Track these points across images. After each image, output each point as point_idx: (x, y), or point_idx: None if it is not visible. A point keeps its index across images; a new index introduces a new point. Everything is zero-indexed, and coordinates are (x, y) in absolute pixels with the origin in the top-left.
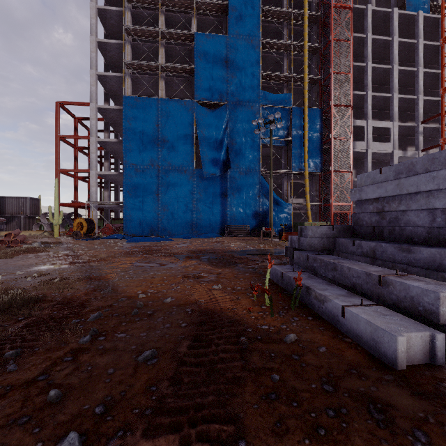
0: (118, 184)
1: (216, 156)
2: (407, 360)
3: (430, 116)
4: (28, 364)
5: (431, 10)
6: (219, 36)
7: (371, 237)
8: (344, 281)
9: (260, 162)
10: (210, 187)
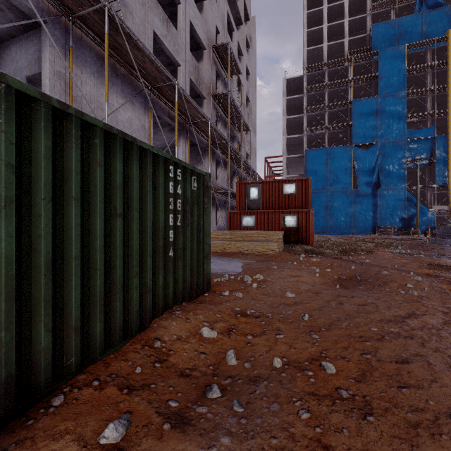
0: None
1: (369, 180)
2: None
3: None
4: None
5: None
6: (371, 98)
7: None
8: None
9: (405, 181)
10: (363, 201)
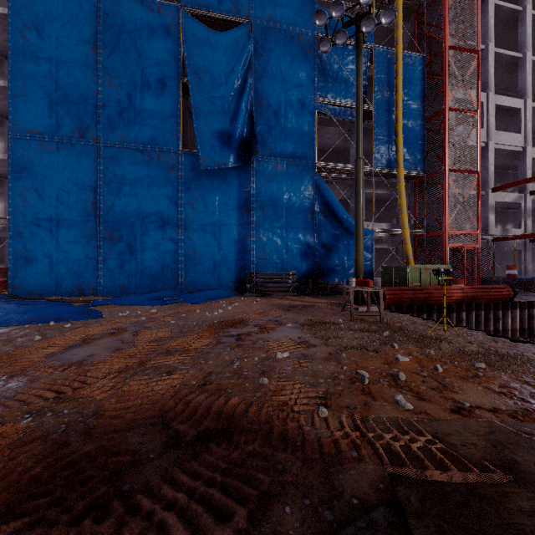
0: None
1: (227, 126)
2: None
3: None
4: None
5: None
6: None
7: None
8: None
9: (315, 146)
10: (214, 191)
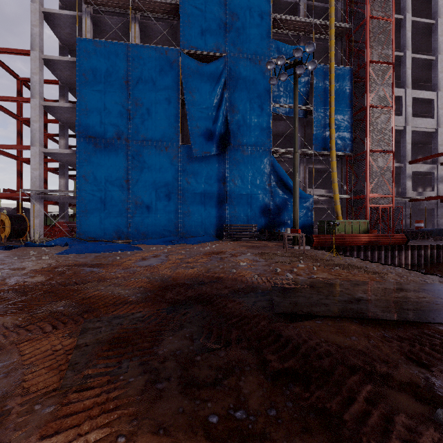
0: None
1: (210, 127)
2: None
3: None
4: None
5: None
6: None
7: None
8: None
9: (270, 137)
10: (201, 170)
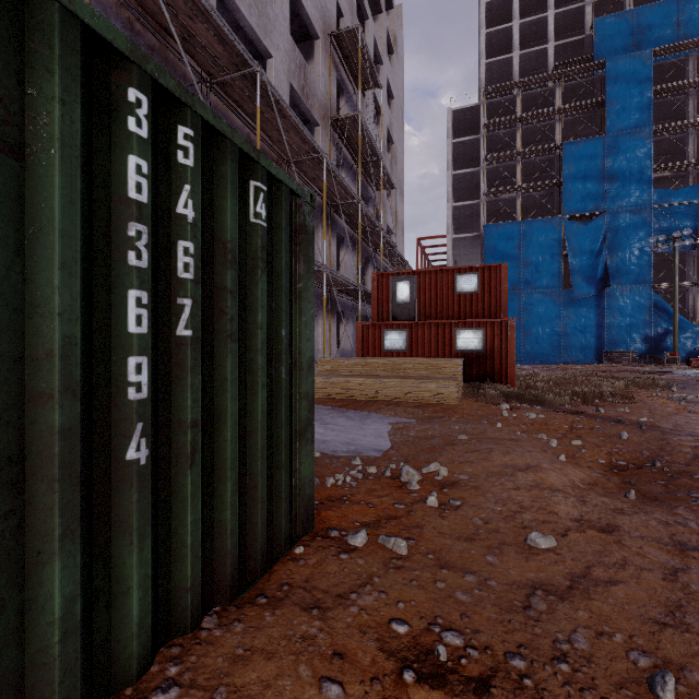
0: None
1: (590, 274)
2: None
3: None
4: None
5: None
6: (594, 139)
7: None
8: None
9: (651, 275)
10: (581, 308)
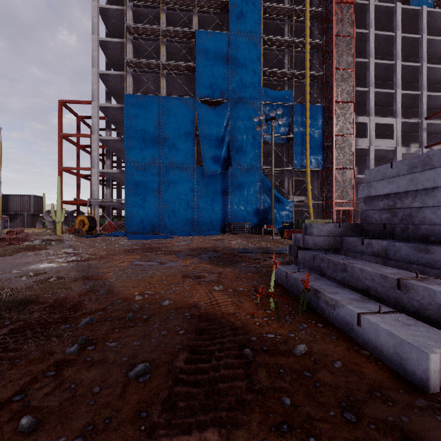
0: (119, 182)
1: (217, 153)
2: (440, 381)
3: (434, 112)
4: (5, 379)
5: (434, 4)
6: (220, 33)
7: (381, 236)
8: (356, 284)
9: (261, 159)
10: (211, 184)
